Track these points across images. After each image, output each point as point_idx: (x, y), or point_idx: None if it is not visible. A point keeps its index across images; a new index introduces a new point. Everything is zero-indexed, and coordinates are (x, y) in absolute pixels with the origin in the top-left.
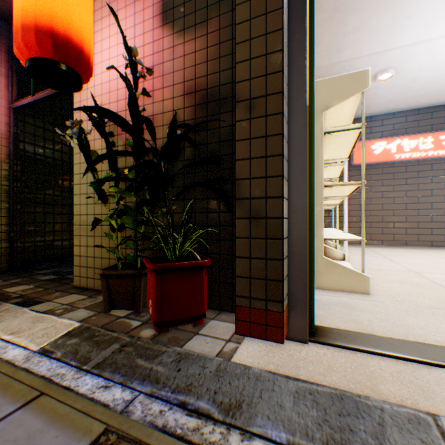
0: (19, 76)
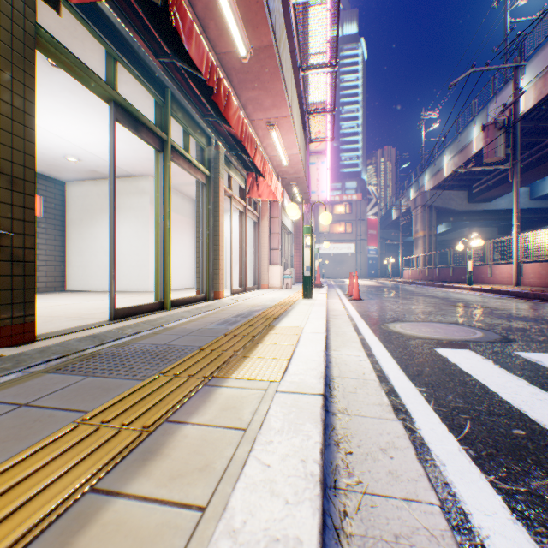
0: None
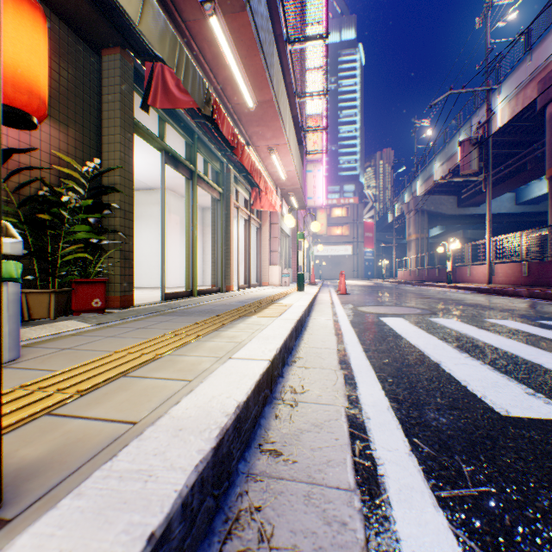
0: None
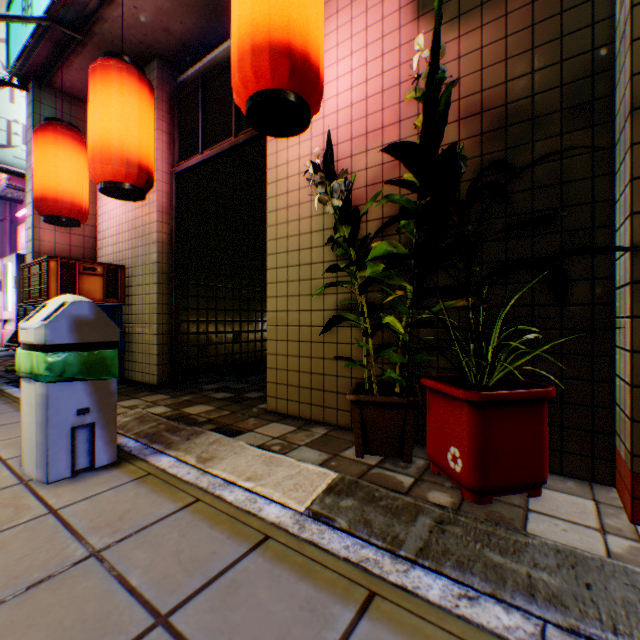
0: (179, 131)
